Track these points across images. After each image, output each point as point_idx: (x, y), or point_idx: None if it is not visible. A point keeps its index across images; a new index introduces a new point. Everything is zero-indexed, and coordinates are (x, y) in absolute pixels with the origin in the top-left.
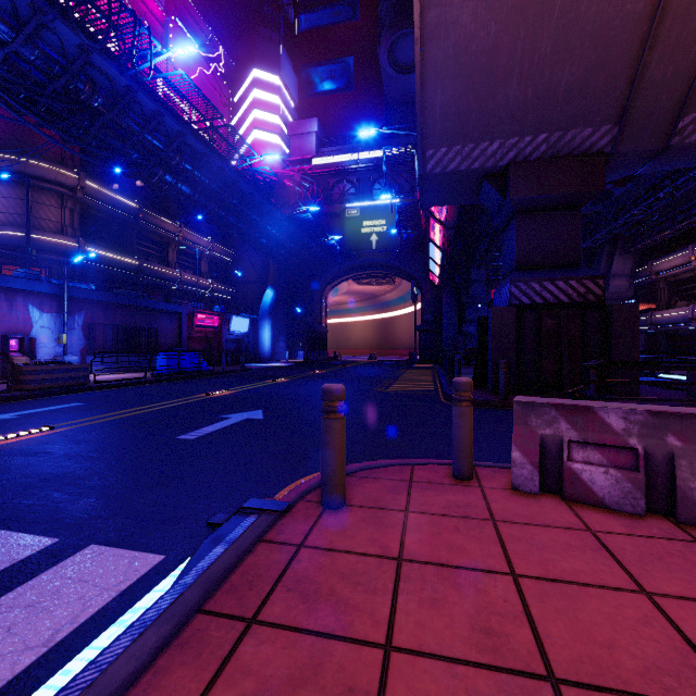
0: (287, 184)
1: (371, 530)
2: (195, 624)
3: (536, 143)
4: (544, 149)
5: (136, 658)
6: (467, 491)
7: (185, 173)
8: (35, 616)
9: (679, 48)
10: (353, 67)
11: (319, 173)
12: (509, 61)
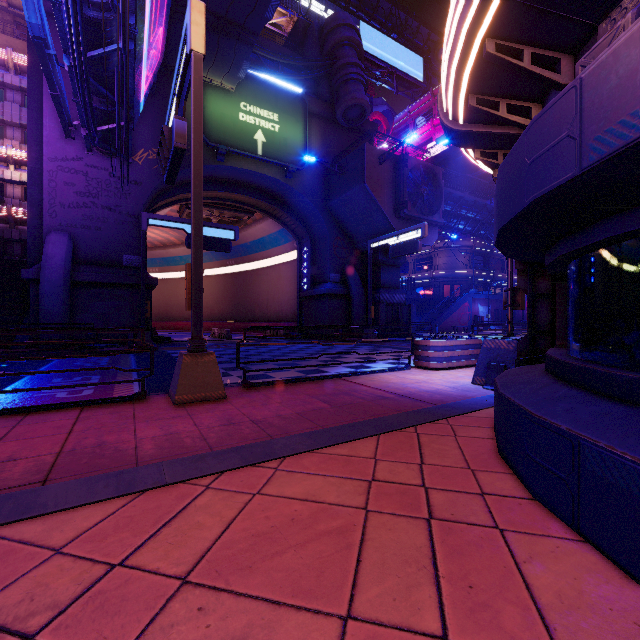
0: None
1: None
2: None
3: None
4: None
5: None
6: None
7: None
8: None
9: None
10: None
11: None
12: None
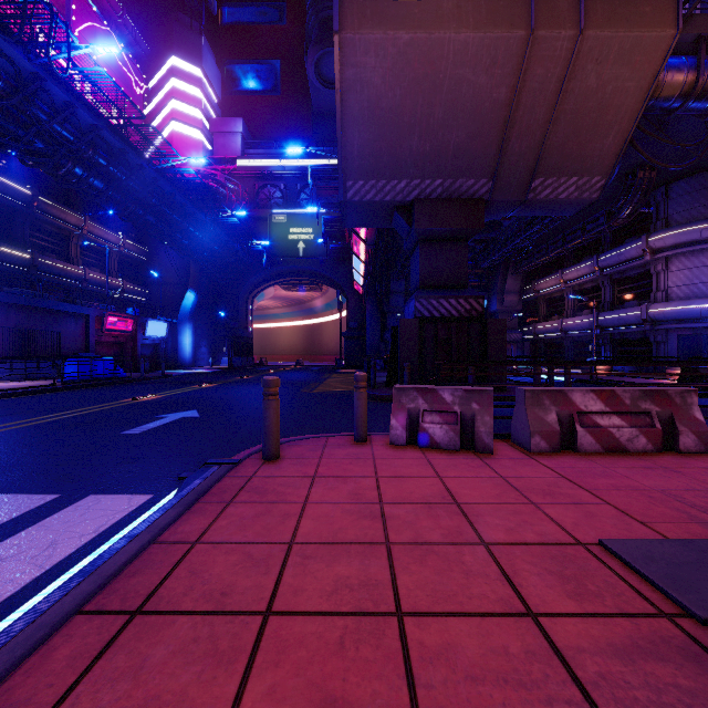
0: (211, 184)
1: (297, 467)
2: (197, 506)
3: (434, 186)
4: (440, 191)
5: (168, 518)
6: (362, 447)
7: (98, 167)
8: (77, 524)
9: (529, 130)
10: (280, 72)
11: (244, 174)
12: (412, 119)
